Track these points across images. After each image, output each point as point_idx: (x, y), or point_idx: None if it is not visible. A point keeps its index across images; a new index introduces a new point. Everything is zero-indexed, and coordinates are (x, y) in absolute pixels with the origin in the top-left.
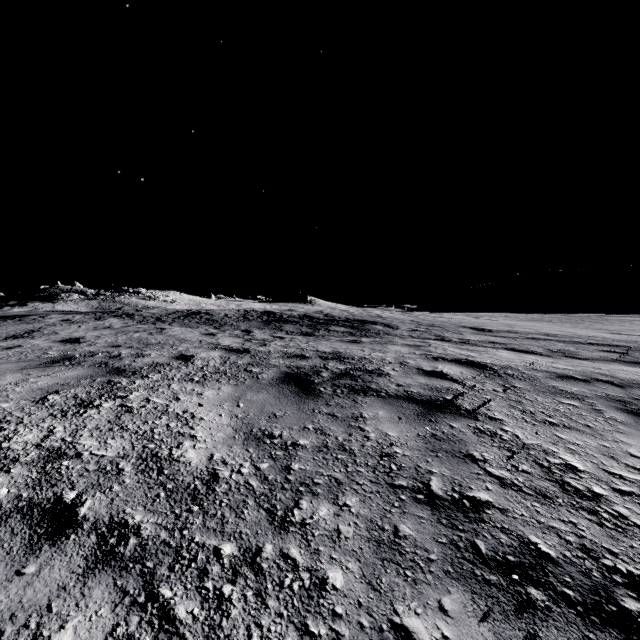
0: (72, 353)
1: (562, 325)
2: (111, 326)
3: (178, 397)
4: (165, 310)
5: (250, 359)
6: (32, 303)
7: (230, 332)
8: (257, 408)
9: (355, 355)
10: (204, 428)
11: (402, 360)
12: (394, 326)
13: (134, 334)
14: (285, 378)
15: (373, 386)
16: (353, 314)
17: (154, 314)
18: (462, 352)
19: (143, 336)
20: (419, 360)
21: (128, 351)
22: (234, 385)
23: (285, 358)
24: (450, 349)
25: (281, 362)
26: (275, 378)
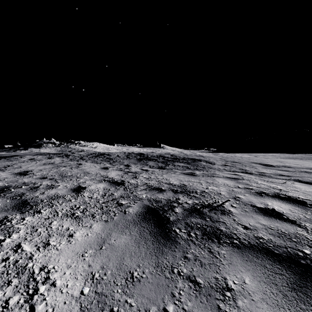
0: (11, 184)
1: (311, 161)
2: (54, 162)
3: (49, 241)
4: (87, 152)
5: (123, 191)
6: (30, 148)
7: (117, 166)
8: (116, 260)
9: (197, 189)
10: (46, 309)
11: (234, 195)
12: (212, 162)
13: (62, 168)
14: (146, 213)
15: (222, 228)
16: (186, 154)
17: (80, 155)
18: (270, 185)
19: (65, 170)
20: (247, 195)
21: (47, 182)
22: (104, 221)
23: (147, 191)
24: (259, 182)
25: (144, 195)
26: (138, 213)
